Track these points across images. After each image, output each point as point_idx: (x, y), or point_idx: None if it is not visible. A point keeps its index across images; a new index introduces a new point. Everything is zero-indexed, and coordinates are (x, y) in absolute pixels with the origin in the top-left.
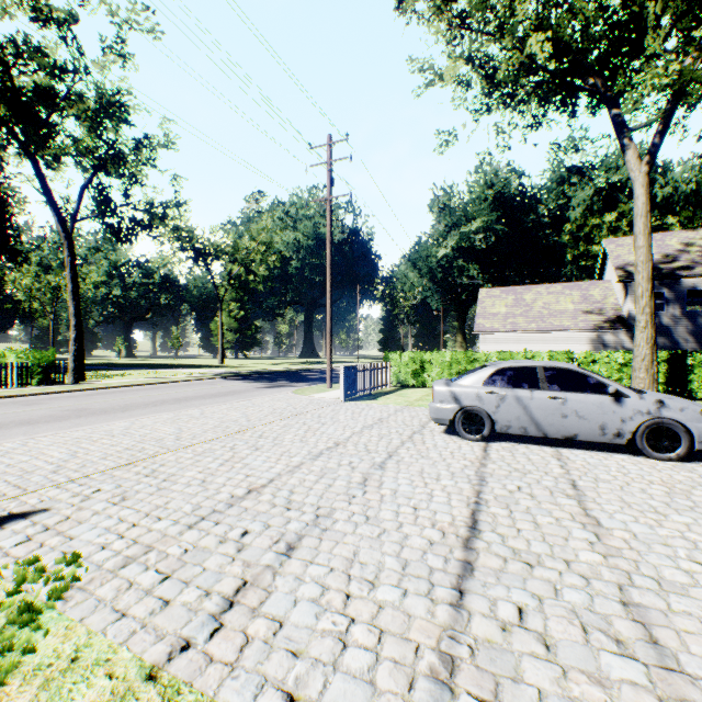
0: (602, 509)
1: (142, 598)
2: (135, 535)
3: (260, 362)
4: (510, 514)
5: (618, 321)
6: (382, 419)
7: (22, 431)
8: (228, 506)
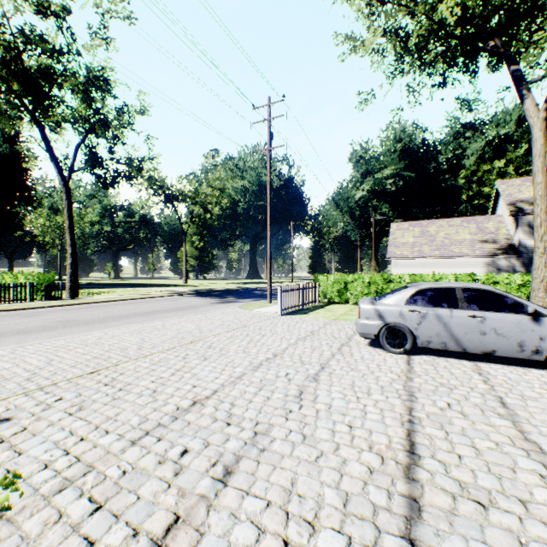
0: (540, 432)
1: (66, 537)
2: (79, 452)
3: (215, 282)
4: (447, 437)
5: (509, 249)
6: (313, 332)
7: (15, 340)
8: (172, 419)
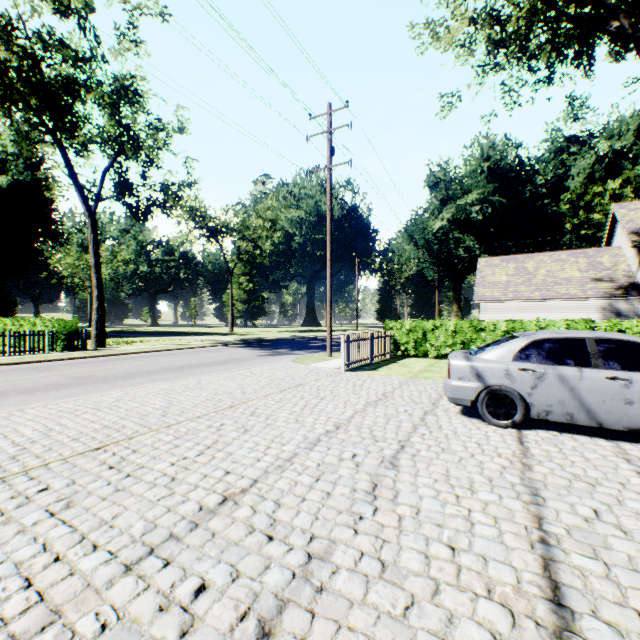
0: None
1: None
2: (47, 583)
3: (266, 330)
4: (609, 574)
5: (631, 289)
6: (386, 394)
7: (16, 401)
8: (191, 527)
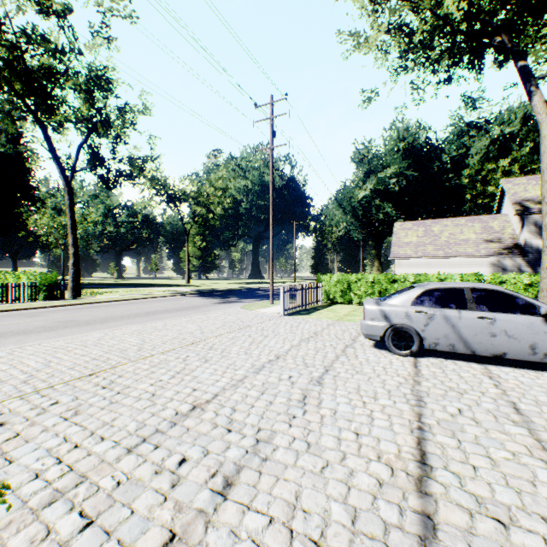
0: None
1: None
2: (73, 460)
3: (218, 282)
4: (459, 446)
5: (515, 248)
6: (316, 333)
7: (15, 340)
8: (171, 425)
